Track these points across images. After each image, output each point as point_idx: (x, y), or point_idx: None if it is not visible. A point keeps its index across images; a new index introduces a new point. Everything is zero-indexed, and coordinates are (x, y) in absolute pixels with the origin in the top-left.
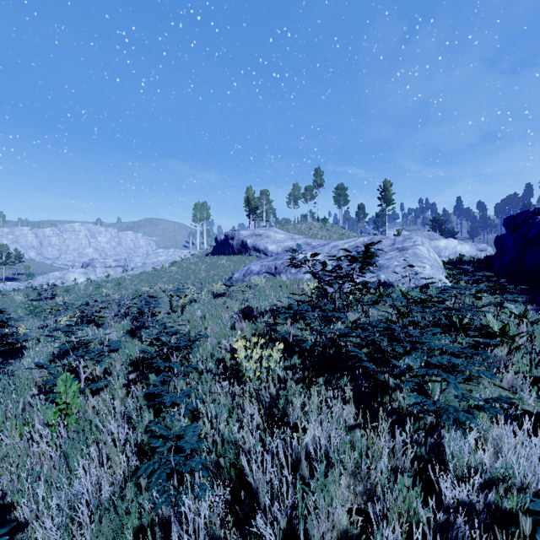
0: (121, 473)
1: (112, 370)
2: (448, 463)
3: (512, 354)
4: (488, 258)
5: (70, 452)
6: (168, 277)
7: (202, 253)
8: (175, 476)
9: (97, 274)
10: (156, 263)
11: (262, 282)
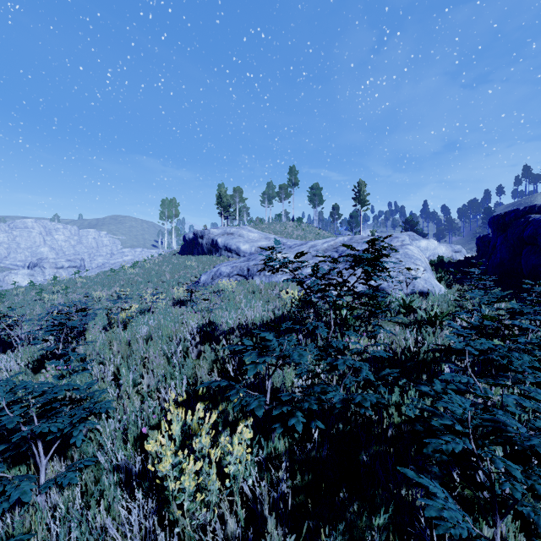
0: None
1: None
2: None
3: None
4: (468, 260)
5: None
6: (127, 279)
7: (170, 253)
8: None
9: (46, 276)
10: (116, 264)
11: (232, 286)
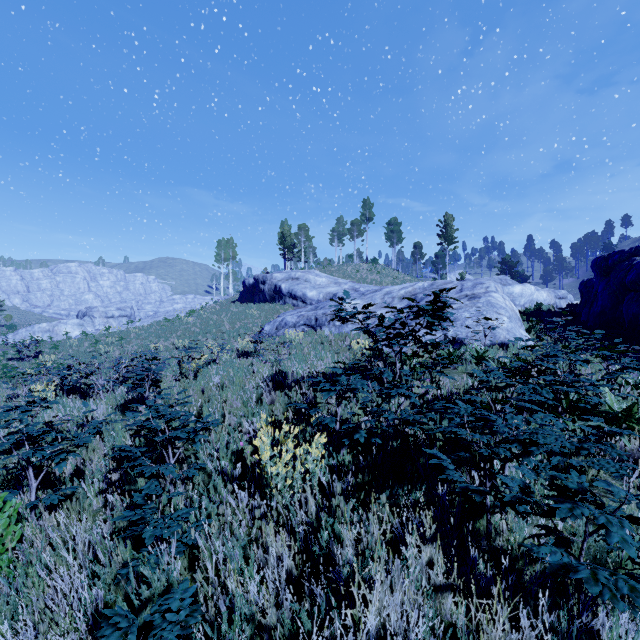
0: None
1: (85, 469)
2: None
3: None
4: (571, 307)
5: None
6: (183, 330)
7: (227, 300)
8: None
9: (96, 326)
10: (170, 313)
11: (300, 337)
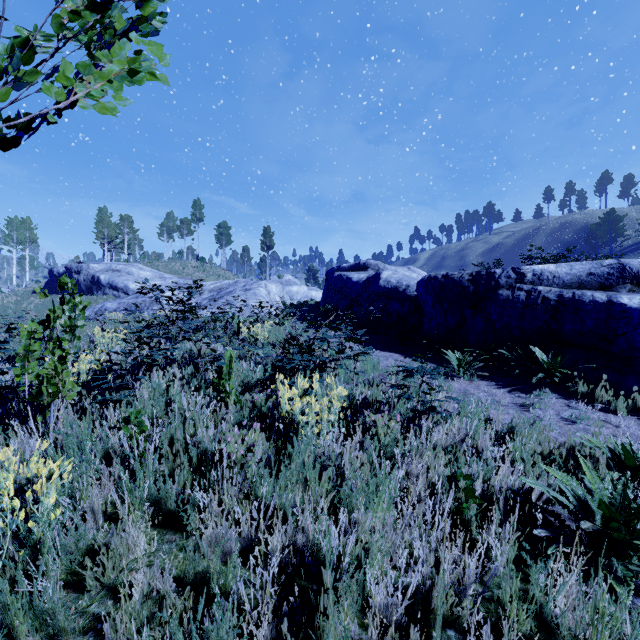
0: None
1: None
2: None
3: None
4: None
5: None
6: None
7: (25, 290)
8: None
9: None
10: None
11: (120, 317)
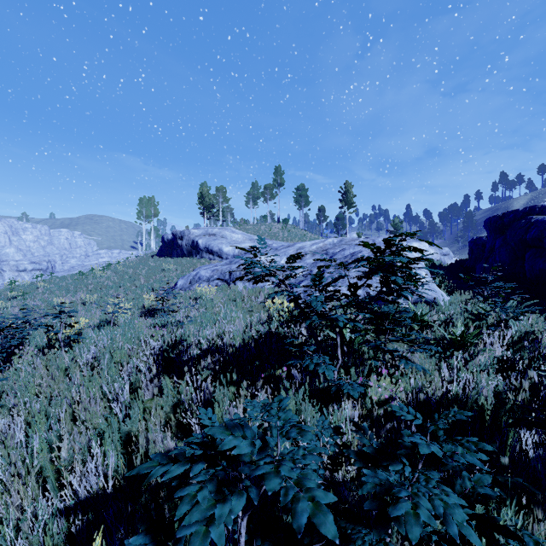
0: None
1: None
2: None
3: None
4: (460, 263)
5: None
6: (95, 283)
7: (148, 255)
8: None
9: (5, 280)
10: (86, 266)
11: (211, 292)
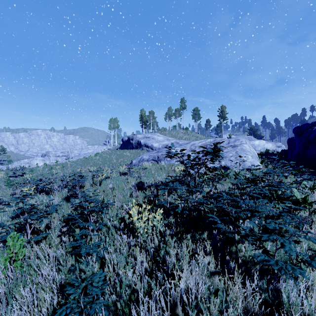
0: (46, 310)
1: (51, 226)
2: (284, 304)
3: (310, 215)
4: (283, 151)
5: (14, 289)
6: (93, 162)
7: (114, 148)
8: (83, 315)
9: (51, 161)
10: (86, 154)
11: (150, 166)
